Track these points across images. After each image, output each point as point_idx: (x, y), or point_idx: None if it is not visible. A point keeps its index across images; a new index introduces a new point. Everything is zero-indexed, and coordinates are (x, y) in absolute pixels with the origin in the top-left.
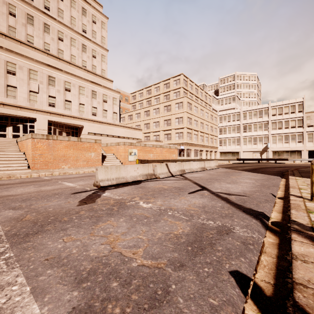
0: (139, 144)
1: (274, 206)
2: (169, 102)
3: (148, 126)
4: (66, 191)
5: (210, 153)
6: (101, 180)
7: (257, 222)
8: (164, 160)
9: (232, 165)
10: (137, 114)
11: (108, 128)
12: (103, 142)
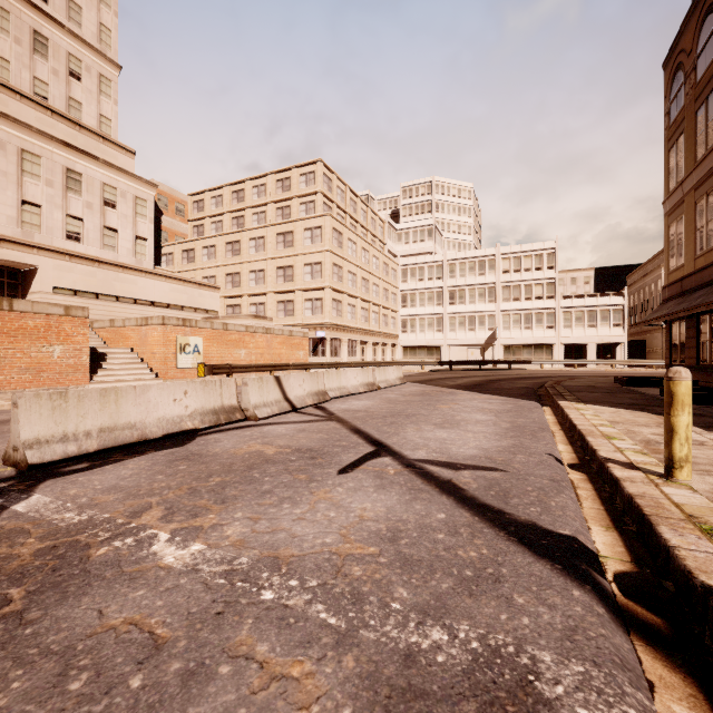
0: (207, 324)
1: (581, 501)
2: (288, 225)
3: (238, 281)
4: None
5: (382, 349)
6: (33, 443)
7: (592, 604)
8: (276, 365)
9: (430, 374)
10: (208, 249)
11: (121, 279)
12: (105, 315)
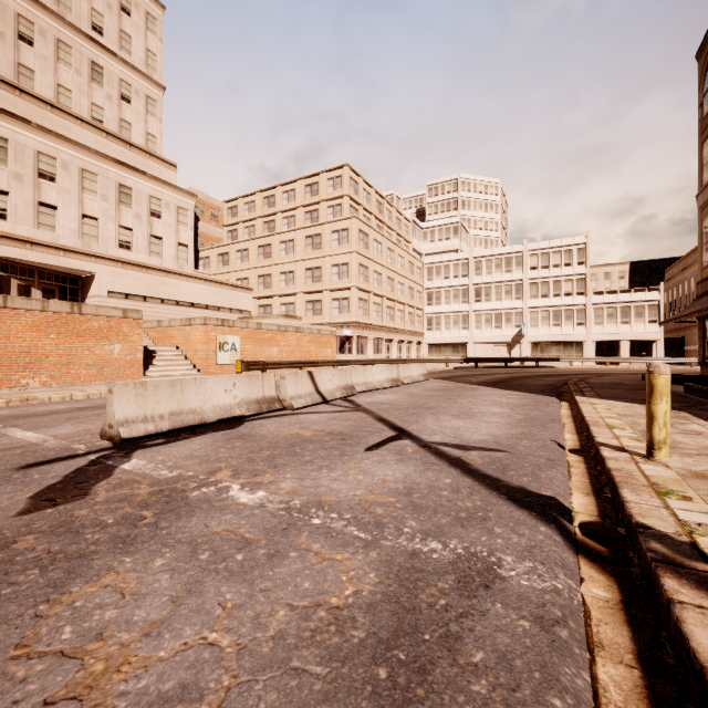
0: (243, 323)
1: (571, 476)
2: (316, 228)
3: (269, 282)
4: (5, 460)
5: (407, 347)
6: (123, 422)
7: (552, 535)
8: (306, 361)
9: (454, 371)
10: (241, 252)
11: (165, 283)
12: (151, 316)
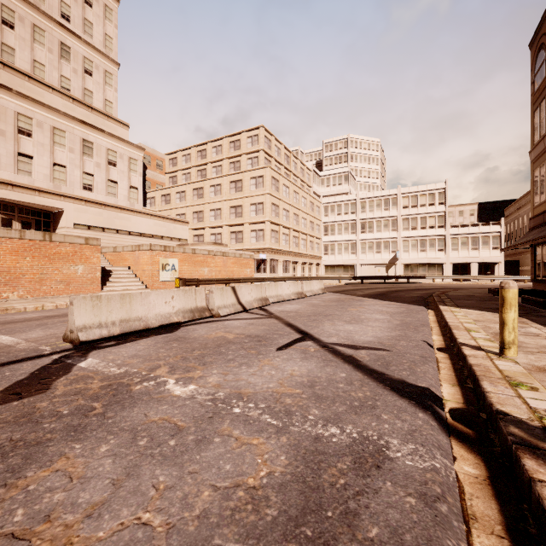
0: (181, 249)
1: (440, 370)
2: (239, 175)
3: (201, 217)
4: None
5: (309, 267)
6: (82, 328)
7: (429, 420)
8: (230, 279)
9: (345, 286)
10: (180, 193)
11: (119, 217)
12: (109, 243)
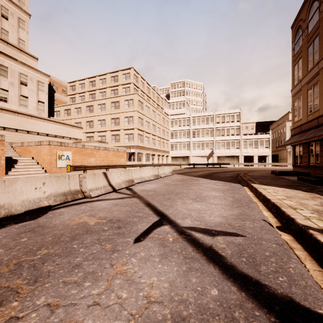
0: (74, 145)
1: (304, 262)
2: (117, 98)
3: (92, 125)
4: None
5: (162, 158)
6: None
7: None
8: (109, 165)
9: (184, 170)
10: (77, 109)
11: (30, 122)
12: (21, 140)
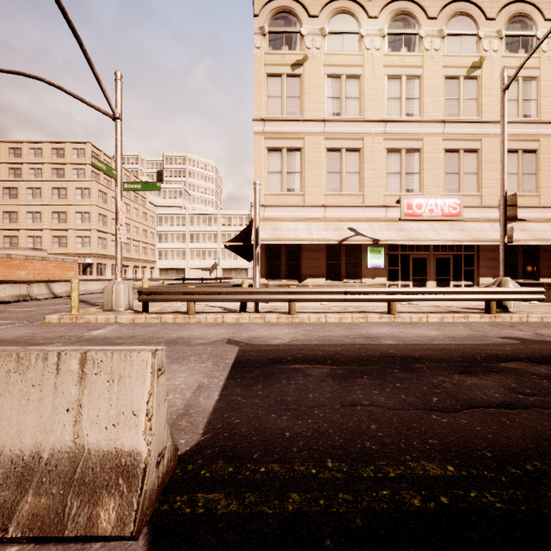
0: None
1: None
2: (62, 183)
3: (15, 218)
4: None
5: (142, 270)
6: None
7: None
8: (50, 280)
9: (163, 286)
10: None
11: None
12: None
